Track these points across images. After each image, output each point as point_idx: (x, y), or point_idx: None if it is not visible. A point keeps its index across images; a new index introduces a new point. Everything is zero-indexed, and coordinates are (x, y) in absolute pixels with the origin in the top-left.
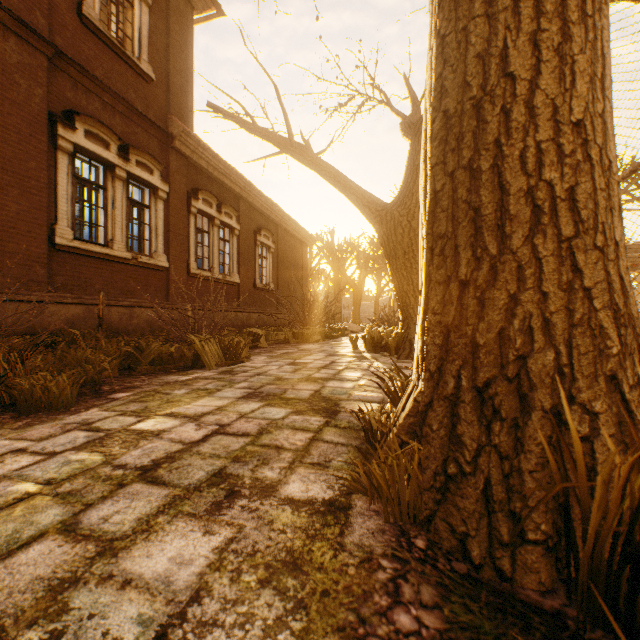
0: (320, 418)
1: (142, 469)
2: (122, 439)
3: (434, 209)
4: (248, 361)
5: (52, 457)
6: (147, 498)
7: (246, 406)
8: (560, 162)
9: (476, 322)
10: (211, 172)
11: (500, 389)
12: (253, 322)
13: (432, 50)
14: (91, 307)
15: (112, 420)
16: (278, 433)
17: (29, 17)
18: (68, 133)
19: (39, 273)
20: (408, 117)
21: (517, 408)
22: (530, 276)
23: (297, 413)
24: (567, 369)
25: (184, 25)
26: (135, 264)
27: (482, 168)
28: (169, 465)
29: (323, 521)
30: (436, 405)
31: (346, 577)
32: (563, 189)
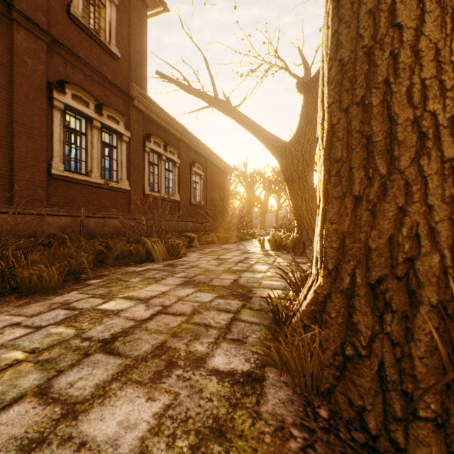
0: (238, 302)
1: (103, 341)
2: (91, 316)
3: (331, 139)
4: (185, 257)
5: (38, 330)
6: (105, 366)
7: (183, 291)
8: (442, 95)
9: (368, 230)
10: (159, 122)
11: (390, 286)
12: (189, 228)
13: (328, 13)
14: (76, 218)
15: (85, 301)
16: (206, 313)
17: (34, 16)
18: (60, 96)
19: (41, 194)
20: (302, 78)
21: (406, 302)
22: (416, 191)
23: (221, 297)
24: (451, 270)
25: (141, 19)
26: (107, 188)
27: (373, 103)
28: (123, 338)
29: (242, 391)
30: (334, 297)
31: (263, 445)
32: (445, 118)
